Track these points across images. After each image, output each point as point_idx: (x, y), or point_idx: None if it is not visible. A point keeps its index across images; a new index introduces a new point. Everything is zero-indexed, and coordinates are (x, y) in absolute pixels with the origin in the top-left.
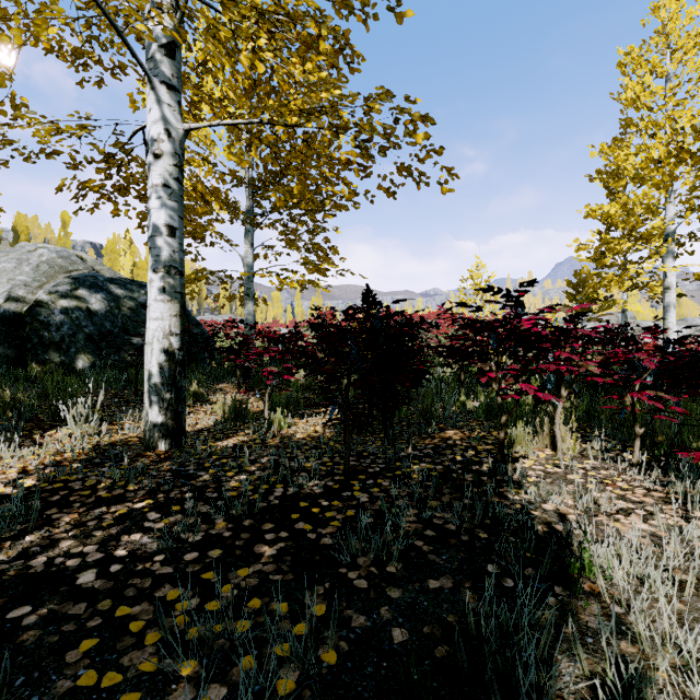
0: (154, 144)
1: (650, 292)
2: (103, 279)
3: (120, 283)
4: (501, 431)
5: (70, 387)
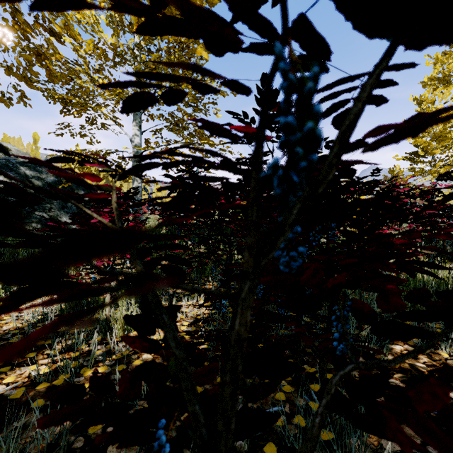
0: None
1: None
2: (15, 162)
3: (30, 166)
4: None
5: None
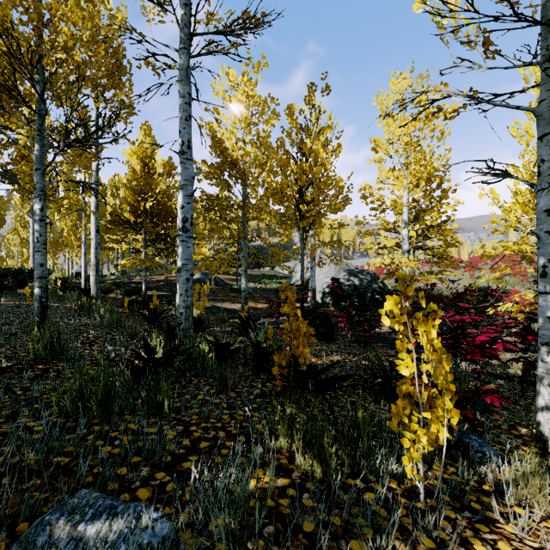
0: (405, 270)
1: None
2: (356, 272)
3: (361, 273)
4: None
5: (375, 313)
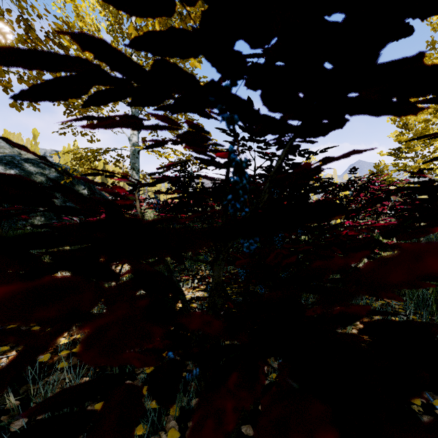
0: None
1: (435, 176)
2: (19, 159)
3: (34, 162)
4: None
5: None
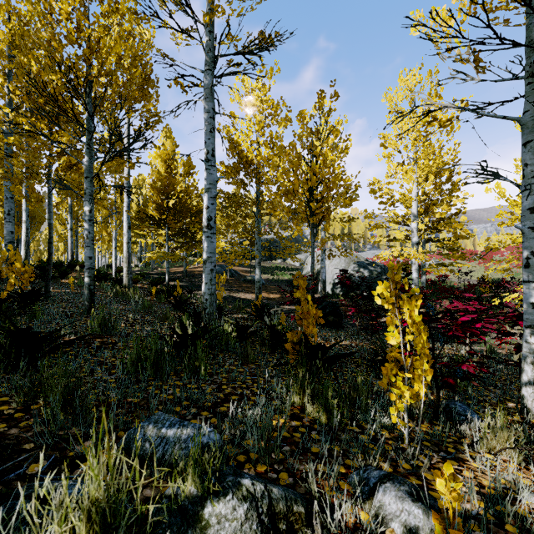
0: (414, 262)
1: None
2: (365, 264)
3: (371, 265)
4: (498, 325)
5: None
